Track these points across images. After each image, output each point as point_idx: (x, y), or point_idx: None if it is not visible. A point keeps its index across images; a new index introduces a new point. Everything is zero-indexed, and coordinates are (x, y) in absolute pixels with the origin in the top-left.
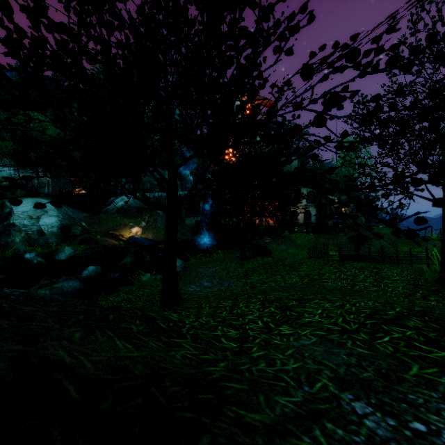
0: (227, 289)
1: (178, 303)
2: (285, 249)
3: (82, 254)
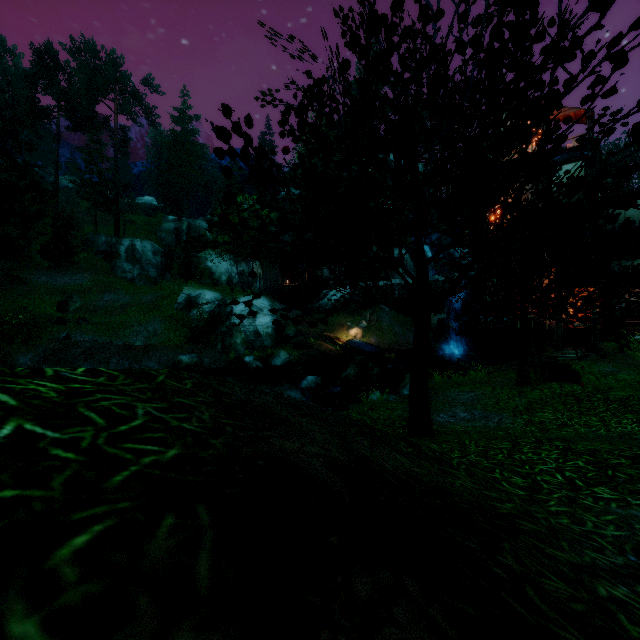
0: (498, 427)
1: (430, 434)
2: (610, 373)
3: (297, 360)
